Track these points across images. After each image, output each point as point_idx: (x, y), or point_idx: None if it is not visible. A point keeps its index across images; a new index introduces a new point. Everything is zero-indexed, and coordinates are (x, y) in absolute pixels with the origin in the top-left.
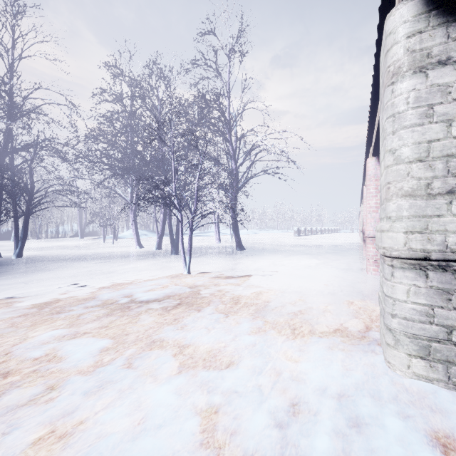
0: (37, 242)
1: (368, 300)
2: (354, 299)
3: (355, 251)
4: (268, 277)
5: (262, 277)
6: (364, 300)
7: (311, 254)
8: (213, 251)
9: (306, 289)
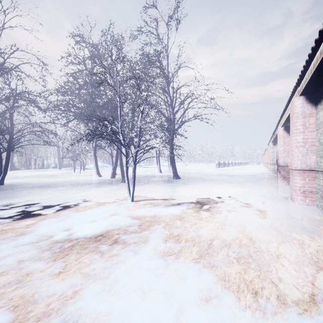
0: (26, 172)
1: (318, 238)
2: (301, 237)
3: (269, 180)
4: (204, 206)
5: (198, 206)
6: (313, 238)
7: (234, 182)
8: (155, 180)
9: (244, 222)
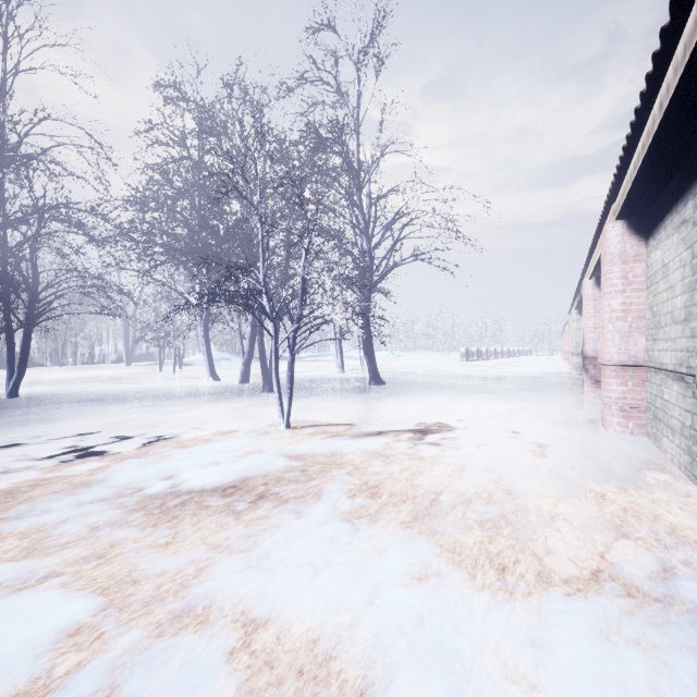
0: (57, 371)
1: (633, 490)
2: (604, 488)
3: (568, 388)
4: (429, 437)
5: (418, 437)
6: (624, 490)
7: (495, 391)
8: (332, 387)
9: (504, 463)
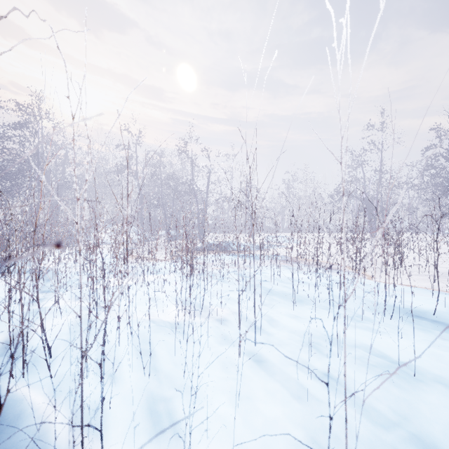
0: None
1: None
2: None
3: None
4: None
5: None
6: None
7: None
8: None
9: None
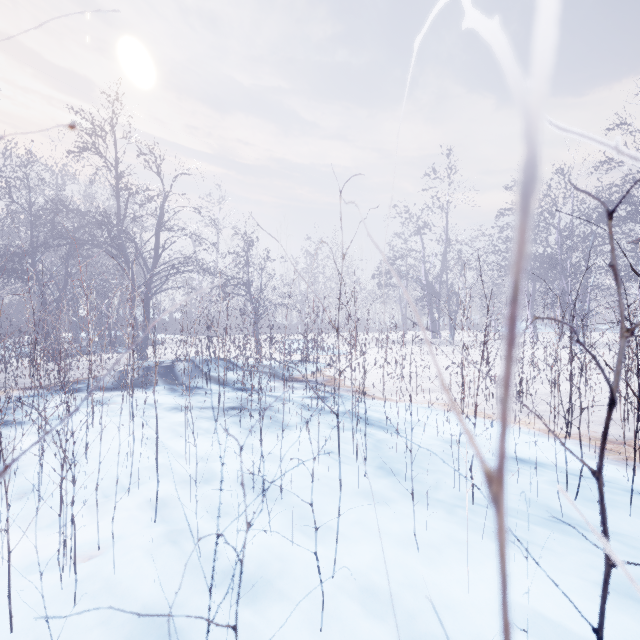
0: None
1: None
2: None
3: None
4: None
5: None
6: None
7: None
8: None
9: None
